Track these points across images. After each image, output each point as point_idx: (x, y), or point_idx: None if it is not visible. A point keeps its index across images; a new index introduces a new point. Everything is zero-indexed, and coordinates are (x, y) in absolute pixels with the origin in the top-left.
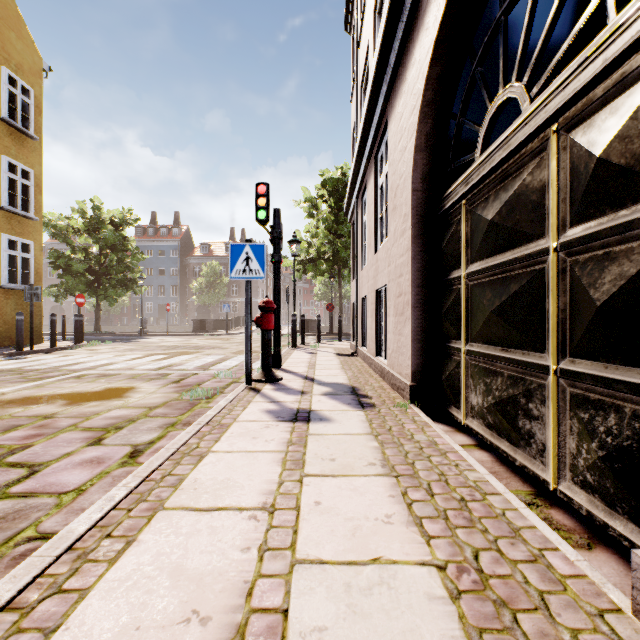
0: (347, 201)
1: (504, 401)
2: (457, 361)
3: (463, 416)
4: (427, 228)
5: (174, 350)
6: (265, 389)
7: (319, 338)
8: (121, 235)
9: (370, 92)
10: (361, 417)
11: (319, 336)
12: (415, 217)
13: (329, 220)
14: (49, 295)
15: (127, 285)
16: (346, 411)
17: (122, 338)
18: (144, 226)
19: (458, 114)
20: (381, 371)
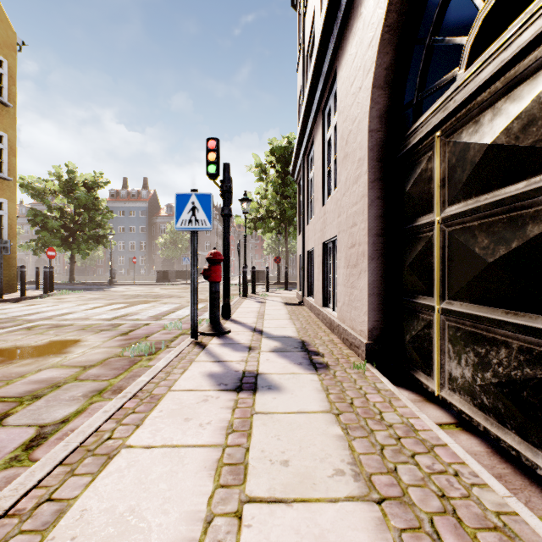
0: (294, 161)
1: (516, 383)
2: (427, 320)
3: (437, 386)
4: (385, 172)
5: (135, 299)
6: (211, 344)
7: (268, 287)
8: (92, 196)
9: (319, 41)
10: (315, 384)
11: (268, 286)
12: (372, 160)
13: (277, 183)
14: (28, 249)
15: (98, 240)
16: (297, 374)
17: (92, 287)
18: (117, 190)
19: (429, 33)
20: (330, 323)
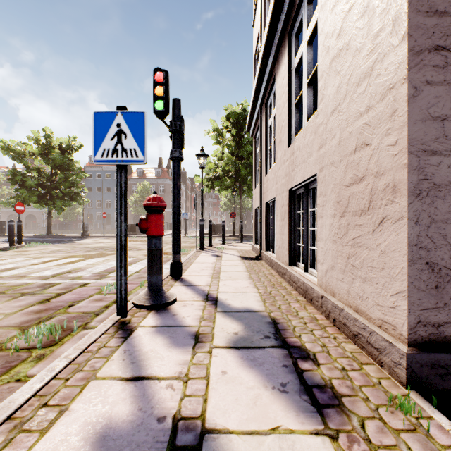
0: (250, 113)
1: None
2: None
3: None
4: (440, 36)
5: (94, 252)
6: (141, 328)
7: (224, 240)
8: (67, 158)
9: None
10: None
11: (224, 238)
12: (416, 13)
13: (232, 145)
14: (8, 205)
15: (73, 198)
16: (288, 438)
17: (64, 240)
18: None
19: None
20: (304, 289)
